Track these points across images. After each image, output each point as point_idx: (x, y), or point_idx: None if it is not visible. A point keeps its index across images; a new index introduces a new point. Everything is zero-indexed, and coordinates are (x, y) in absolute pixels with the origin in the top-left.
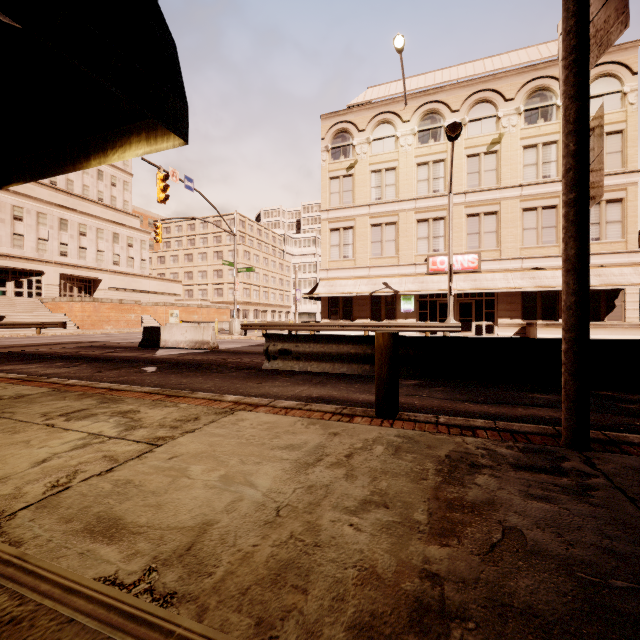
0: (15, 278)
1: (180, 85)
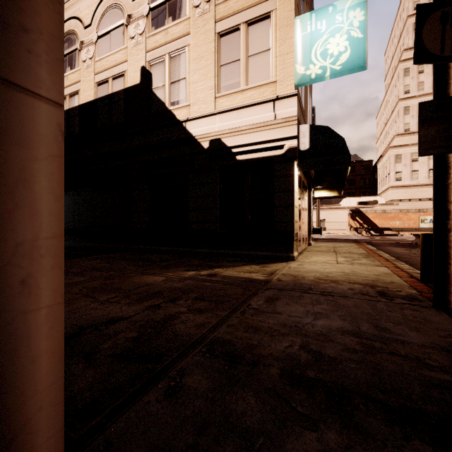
0: None
1: (346, 149)
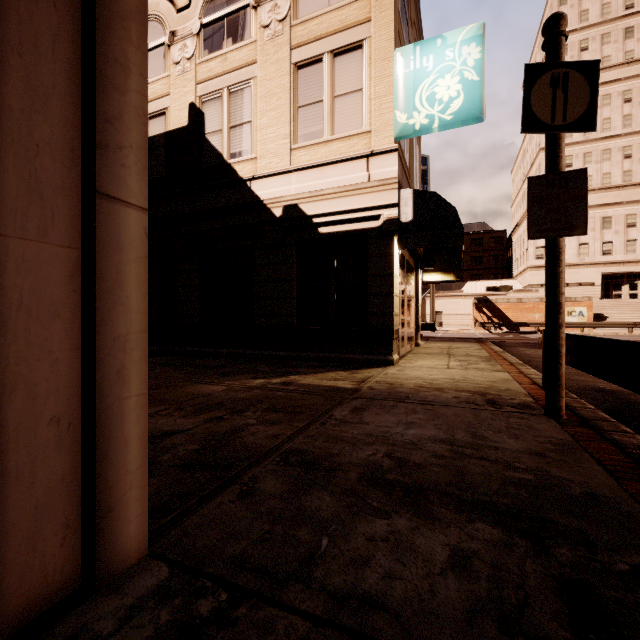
0: (629, 281)
1: (458, 223)
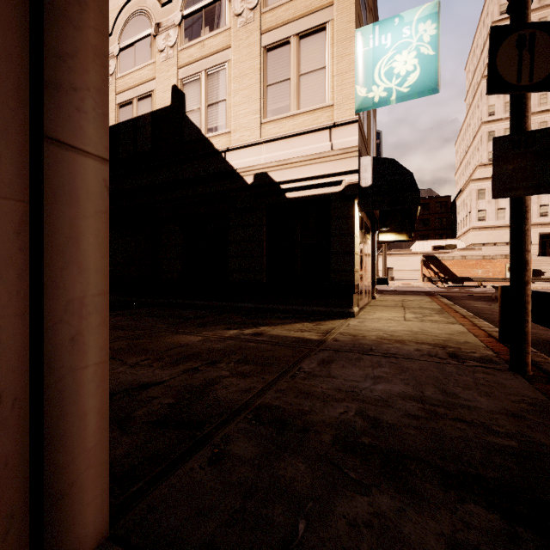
0: None
1: (415, 186)
